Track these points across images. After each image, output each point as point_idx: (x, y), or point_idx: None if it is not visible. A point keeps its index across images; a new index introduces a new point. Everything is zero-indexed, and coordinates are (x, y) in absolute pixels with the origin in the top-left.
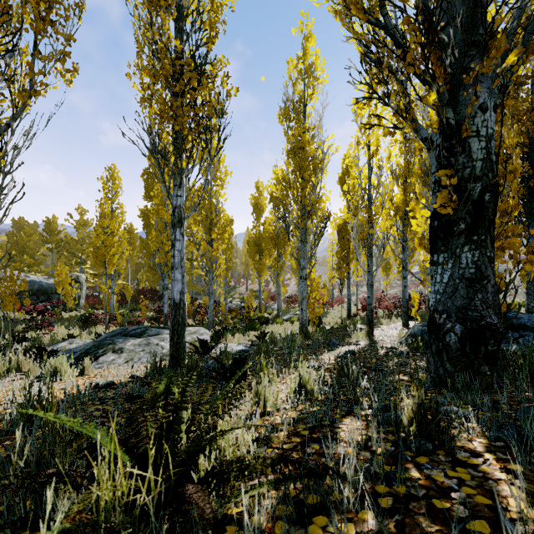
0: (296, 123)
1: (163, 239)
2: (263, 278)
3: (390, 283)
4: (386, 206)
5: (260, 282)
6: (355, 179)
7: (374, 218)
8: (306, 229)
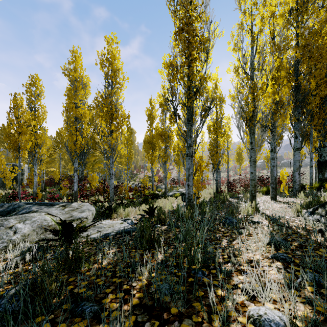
0: (184, 0)
1: (73, 130)
2: (154, 166)
3: (237, 171)
4: (268, 87)
5: (153, 169)
6: (238, 62)
7: (232, 124)
8: (193, 108)
